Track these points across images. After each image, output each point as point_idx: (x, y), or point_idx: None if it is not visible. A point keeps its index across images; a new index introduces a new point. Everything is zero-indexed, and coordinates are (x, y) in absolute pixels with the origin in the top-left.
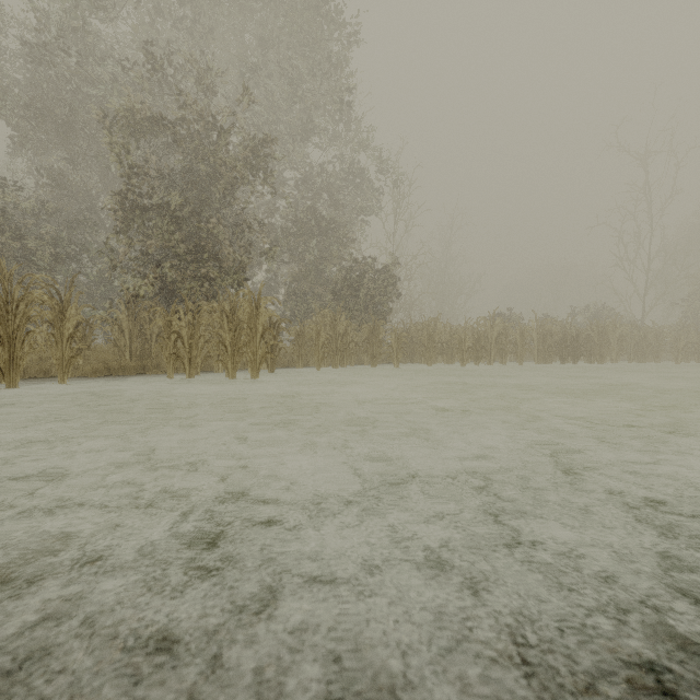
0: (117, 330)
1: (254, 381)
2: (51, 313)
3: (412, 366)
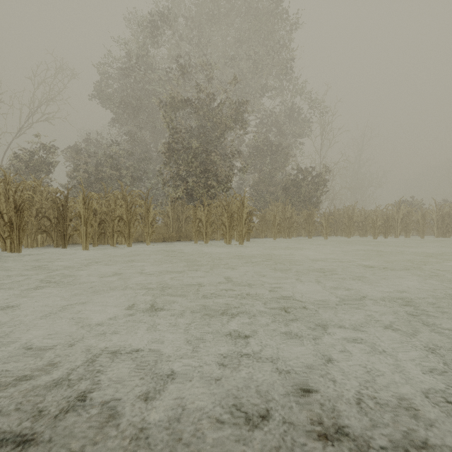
0: (166, 217)
1: (241, 246)
2: (144, 210)
3: (336, 238)
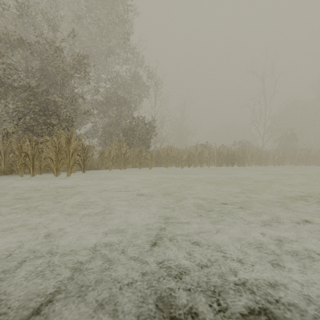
0: None
1: (68, 177)
2: None
3: (159, 168)
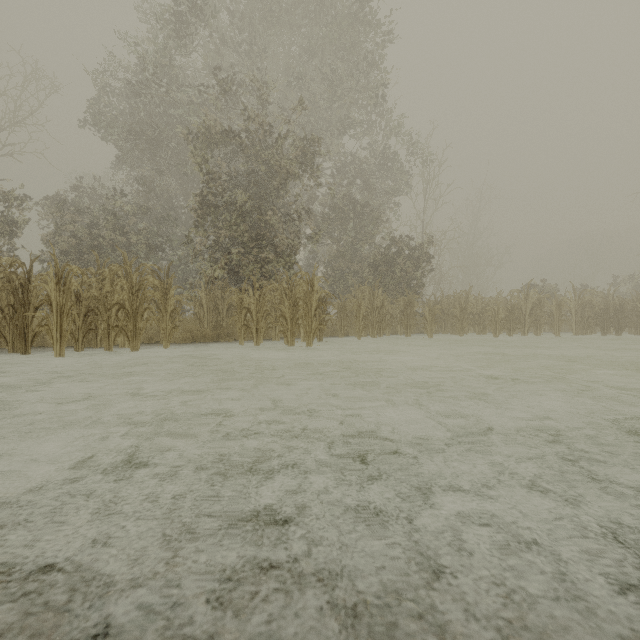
0: (198, 306)
1: (309, 348)
2: (160, 294)
3: (445, 337)
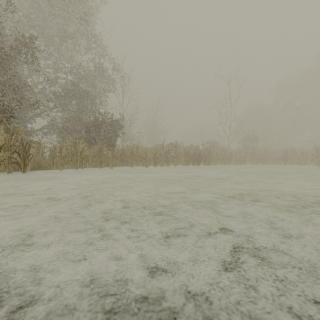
0: None
1: None
2: None
3: (124, 168)
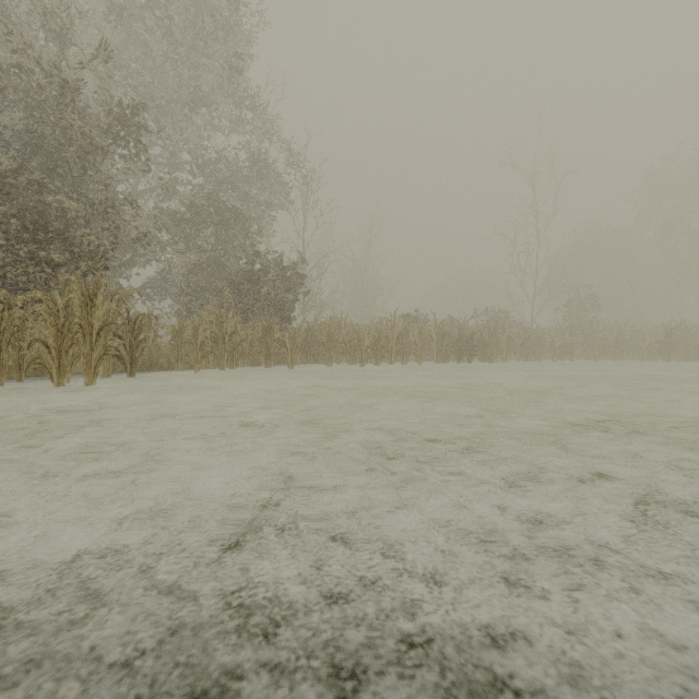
0: None
1: (87, 388)
2: None
3: (313, 367)
